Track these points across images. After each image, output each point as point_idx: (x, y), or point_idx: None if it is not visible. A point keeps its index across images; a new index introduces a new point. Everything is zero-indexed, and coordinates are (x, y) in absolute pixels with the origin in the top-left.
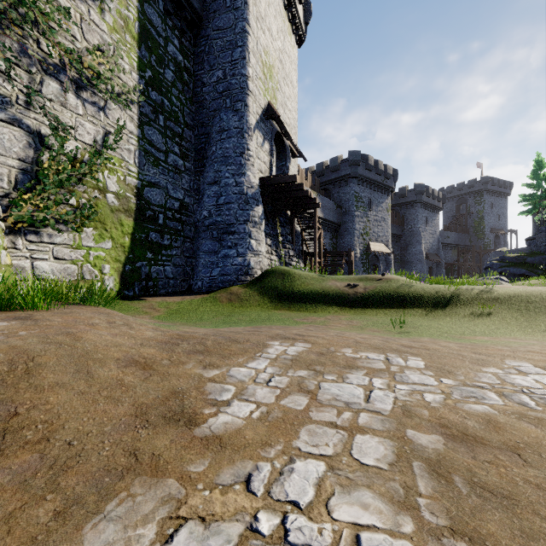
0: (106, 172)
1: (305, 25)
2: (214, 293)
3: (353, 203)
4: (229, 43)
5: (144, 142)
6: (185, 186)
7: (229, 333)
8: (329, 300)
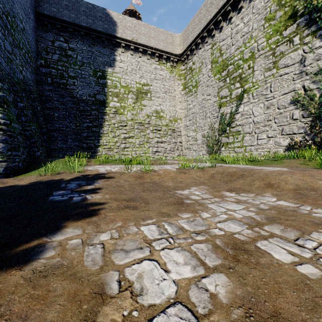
0: None
1: None
2: None
3: None
4: None
5: None
6: None
7: None
8: None
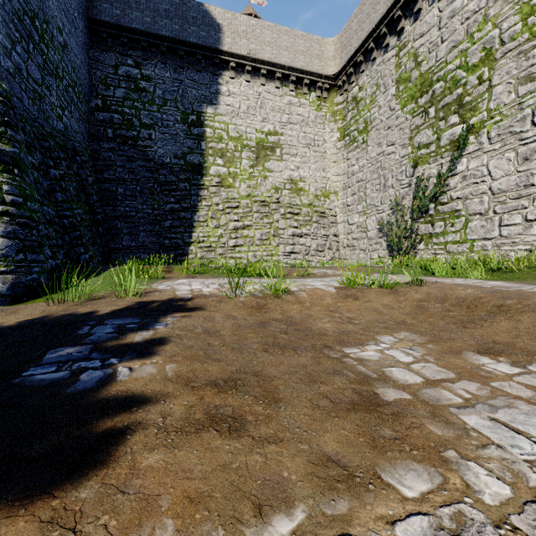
0: None
1: None
2: None
3: None
4: None
5: None
6: None
7: None
8: None
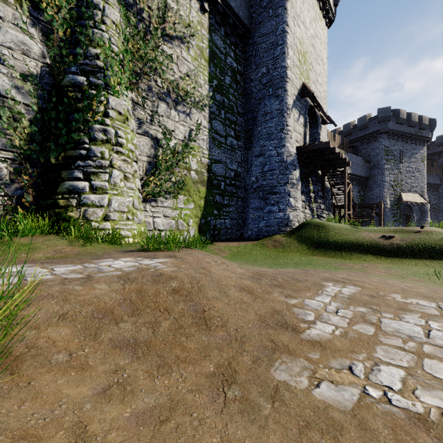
0: (190, 157)
1: (335, 6)
2: (261, 240)
3: (382, 157)
4: (272, 44)
5: (212, 132)
6: (238, 159)
7: (288, 273)
8: (364, 249)
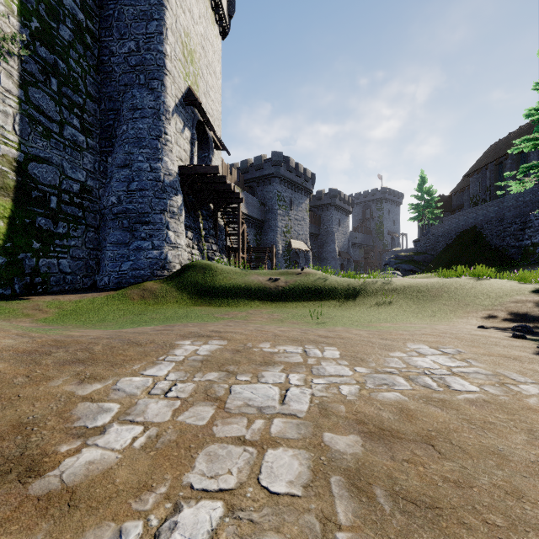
0: None
1: (229, 18)
2: (124, 289)
3: (276, 202)
4: (144, 13)
5: (29, 107)
6: (88, 166)
7: (130, 334)
8: (252, 295)
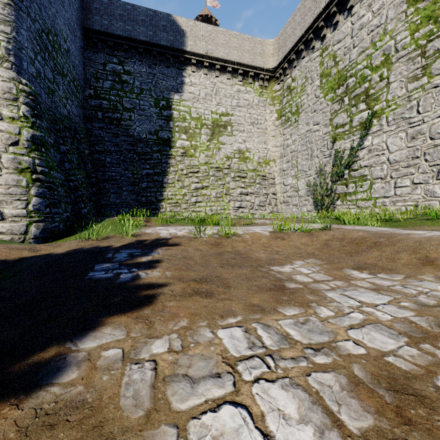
0: None
1: None
2: None
3: None
4: None
5: None
6: None
7: None
8: None
